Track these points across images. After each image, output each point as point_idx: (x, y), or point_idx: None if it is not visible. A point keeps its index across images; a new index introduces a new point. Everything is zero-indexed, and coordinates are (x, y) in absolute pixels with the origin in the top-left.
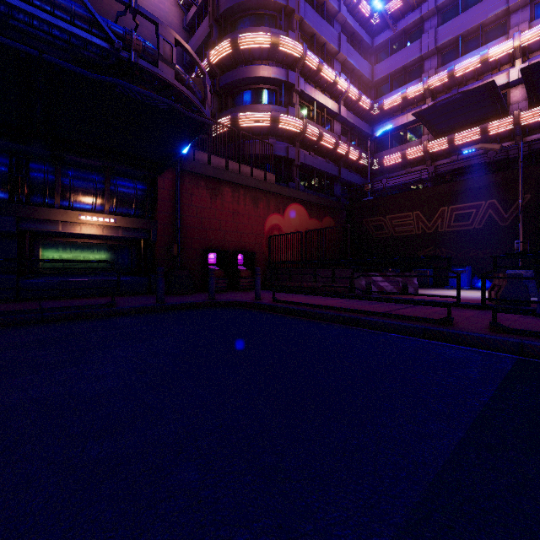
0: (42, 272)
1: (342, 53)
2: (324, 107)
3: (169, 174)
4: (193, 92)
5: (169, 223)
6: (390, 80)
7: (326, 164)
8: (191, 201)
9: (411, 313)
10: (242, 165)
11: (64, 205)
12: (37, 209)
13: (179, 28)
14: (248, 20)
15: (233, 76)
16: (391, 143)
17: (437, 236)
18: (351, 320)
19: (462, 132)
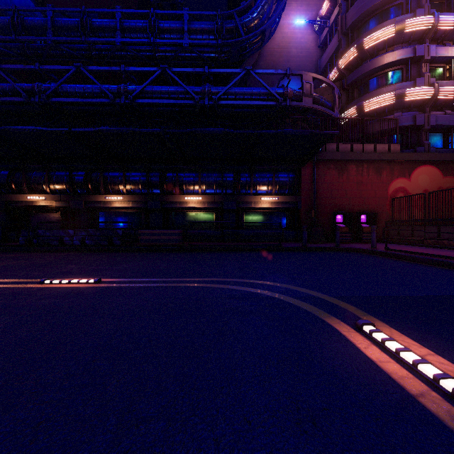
0: (245, 228)
1: None
2: None
3: (308, 164)
4: (325, 105)
5: (308, 196)
6: None
7: None
8: (323, 179)
9: None
10: (365, 144)
11: (253, 193)
12: (244, 197)
13: (314, 49)
14: (373, 20)
15: (358, 73)
16: None
17: None
18: (443, 263)
19: None
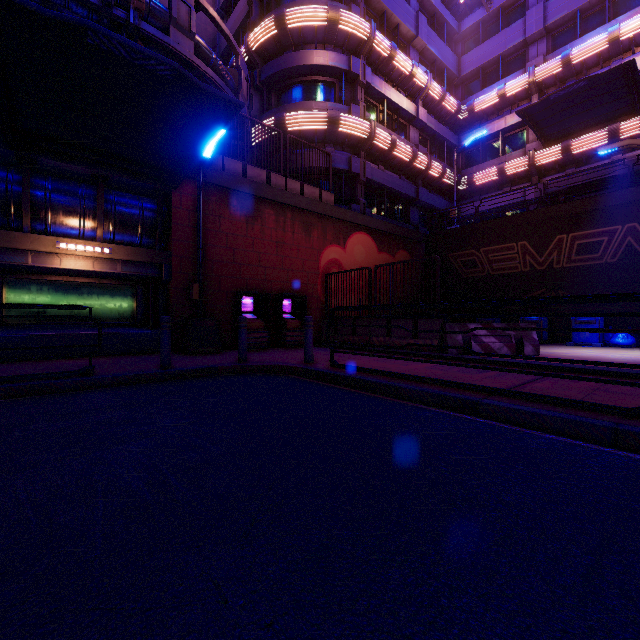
0: (6, 323)
1: (421, 38)
2: (397, 107)
3: (188, 188)
4: (222, 77)
5: (188, 255)
6: (482, 74)
7: (399, 181)
8: (219, 225)
9: (558, 390)
10: (289, 180)
11: (38, 229)
12: None
13: None
14: None
15: (278, 65)
16: (483, 155)
17: (552, 274)
18: (462, 403)
19: (582, 136)
